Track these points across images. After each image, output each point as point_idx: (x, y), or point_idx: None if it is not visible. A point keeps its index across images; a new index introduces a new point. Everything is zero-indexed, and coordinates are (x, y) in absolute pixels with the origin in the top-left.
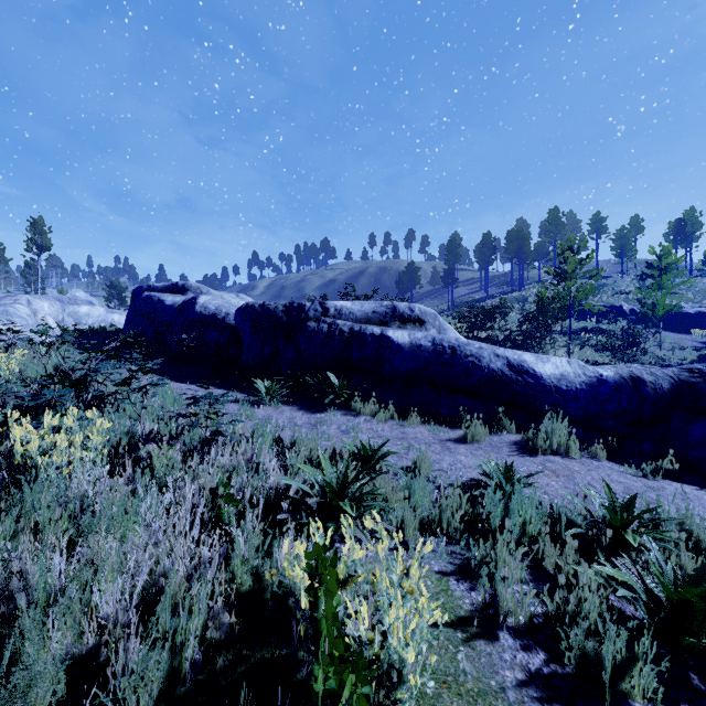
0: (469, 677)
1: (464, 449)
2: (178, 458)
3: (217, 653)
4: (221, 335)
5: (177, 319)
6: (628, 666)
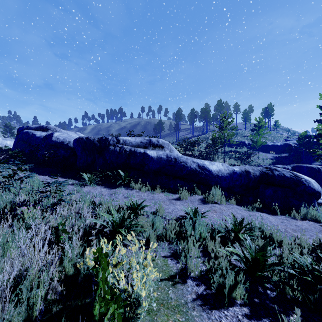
0: (173, 300)
1: (179, 203)
2: (38, 213)
3: (54, 305)
4: (66, 152)
5: (42, 144)
6: (235, 287)
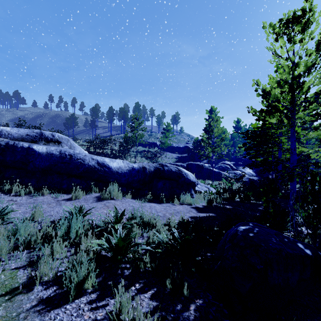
0: None
1: (70, 203)
2: None
3: None
4: None
5: None
6: (87, 277)
